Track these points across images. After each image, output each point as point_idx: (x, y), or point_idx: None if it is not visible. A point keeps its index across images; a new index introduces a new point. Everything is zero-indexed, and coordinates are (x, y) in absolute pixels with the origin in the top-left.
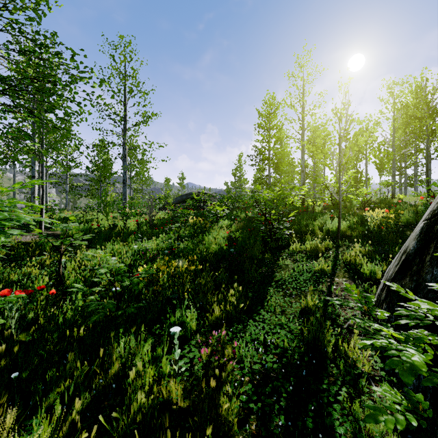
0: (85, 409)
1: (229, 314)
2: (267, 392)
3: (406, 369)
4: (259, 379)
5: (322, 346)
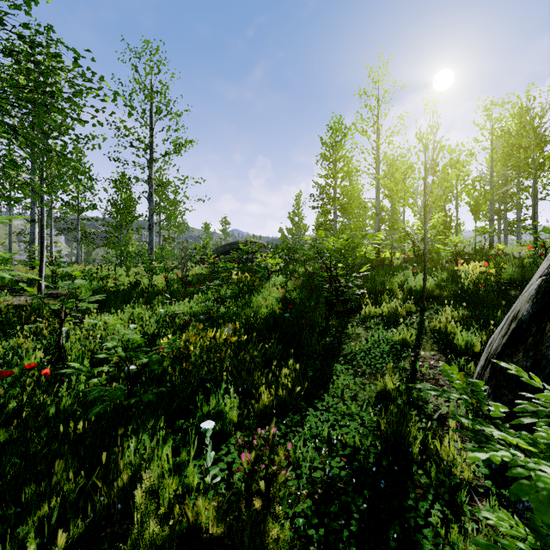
0: (78, 540)
1: (282, 400)
2: (333, 512)
3: (542, 501)
4: (322, 492)
5: (406, 444)
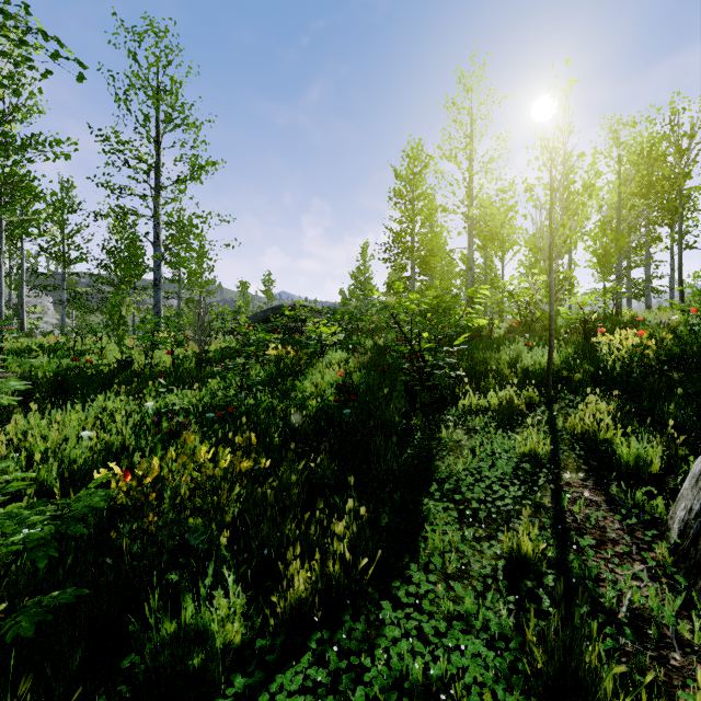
0: None
1: (333, 583)
2: None
3: None
4: None
5: None
